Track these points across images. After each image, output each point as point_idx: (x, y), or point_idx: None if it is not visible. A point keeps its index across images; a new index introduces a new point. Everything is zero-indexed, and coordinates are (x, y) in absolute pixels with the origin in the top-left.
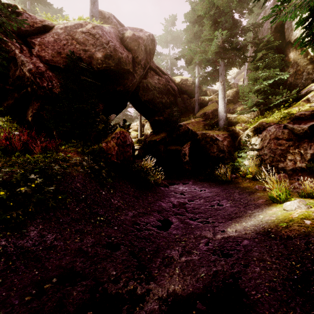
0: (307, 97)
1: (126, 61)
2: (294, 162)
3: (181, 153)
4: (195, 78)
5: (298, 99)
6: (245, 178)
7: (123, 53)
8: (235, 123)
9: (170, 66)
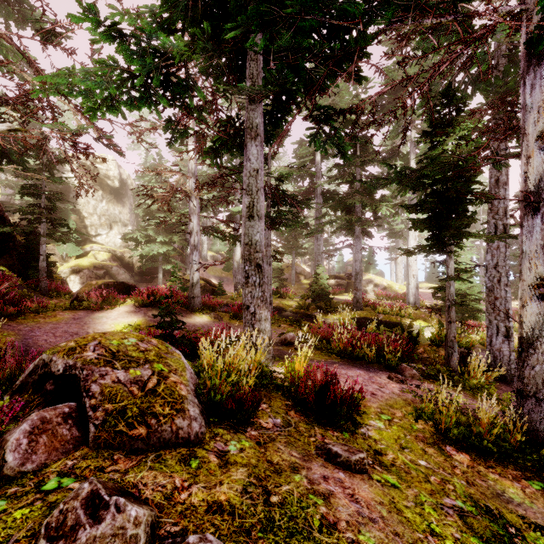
0: (93, 254)
1: None
2: None
3: None
4: None
5: (86, 252)
6: None
7: None
8: None
9: None
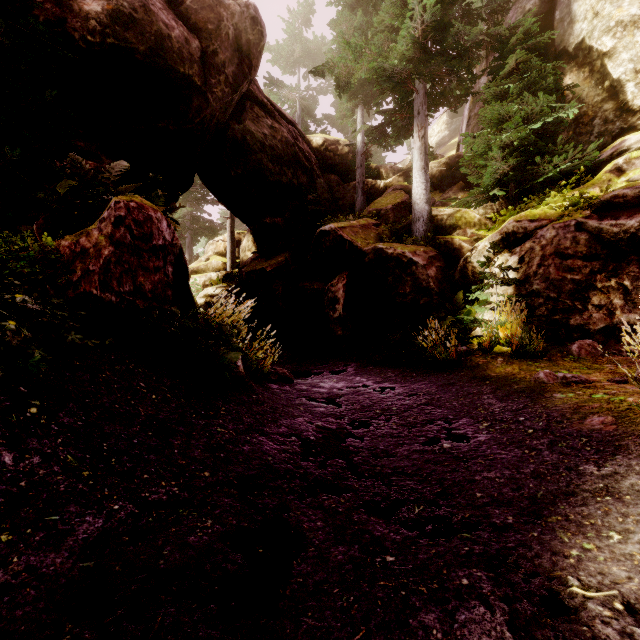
0: (617, 165)
1: (183, 53)
2: (608, 310)
3: (326, 299)
4: (356, 132)
5: (591, 173)
6: (490, 354)
7: (172, 27)
8: (451, 230)
9: (300, 115)
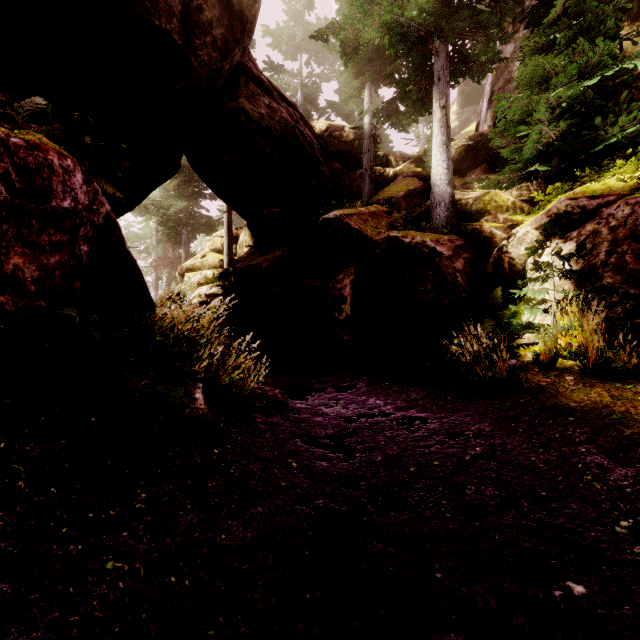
0: None
1: (159, 2)
2: None
3: (331, 298)
4: (364, 112)
5: None
6: (551, 370)
7: None
8: (478, 216)
9: (302, 103)
